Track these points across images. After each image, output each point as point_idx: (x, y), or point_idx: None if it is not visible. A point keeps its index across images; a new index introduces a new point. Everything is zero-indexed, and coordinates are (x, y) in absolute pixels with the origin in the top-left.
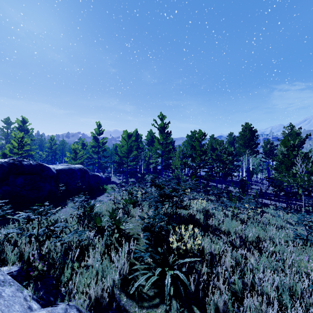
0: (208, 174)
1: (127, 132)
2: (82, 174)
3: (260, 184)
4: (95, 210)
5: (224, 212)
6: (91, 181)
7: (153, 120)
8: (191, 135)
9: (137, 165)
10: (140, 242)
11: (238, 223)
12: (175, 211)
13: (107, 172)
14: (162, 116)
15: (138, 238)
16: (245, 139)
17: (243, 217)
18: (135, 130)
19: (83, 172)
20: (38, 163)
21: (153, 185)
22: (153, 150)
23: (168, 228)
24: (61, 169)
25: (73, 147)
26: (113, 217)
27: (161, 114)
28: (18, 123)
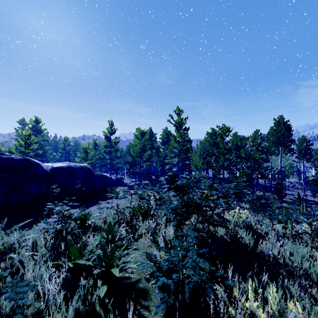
0: (236, 176)
1: (141, 129)
2: (85, 173)
3: (293, 189)
4: (88, 222)
5: (273, 229)
6: (97, 182)
7: (169, 115)
8: (212, 132)
9: (151, 166)
10: (150, 301)
11: (309, 251)
12: (207, 229)
13: (120, 174)
14: (179, 110)
15: (147, 291)
16: (278, 135)
17: (305, 237)
18: (149, 129)
19: (86, 171)
20: (24, 157)
21: (172, 188)
22: (168, 149)
23: (213, 285)
24: (59, 167)
25: (84, 147)
26: (101, 246)
27: (177, 109)
28: (32, 123)
